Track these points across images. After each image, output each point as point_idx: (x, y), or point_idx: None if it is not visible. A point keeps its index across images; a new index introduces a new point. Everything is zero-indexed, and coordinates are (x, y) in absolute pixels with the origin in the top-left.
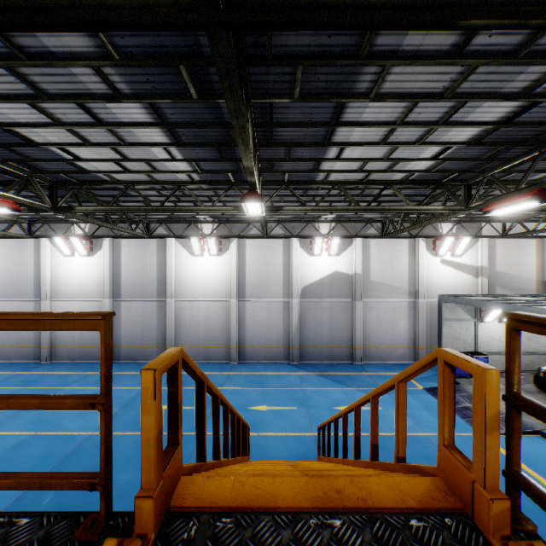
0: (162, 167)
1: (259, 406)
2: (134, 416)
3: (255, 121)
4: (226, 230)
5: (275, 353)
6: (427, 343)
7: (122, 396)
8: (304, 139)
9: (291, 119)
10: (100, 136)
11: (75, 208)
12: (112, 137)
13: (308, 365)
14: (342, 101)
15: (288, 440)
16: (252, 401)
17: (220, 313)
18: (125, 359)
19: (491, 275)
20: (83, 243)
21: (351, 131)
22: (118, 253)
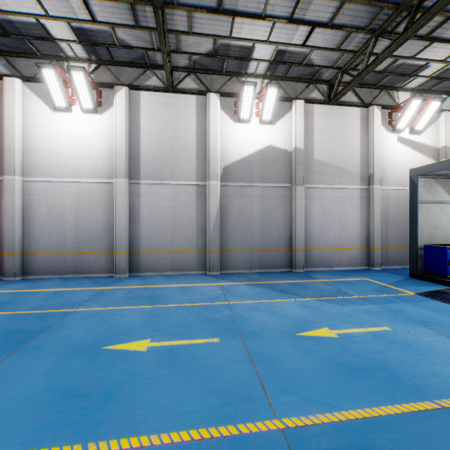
0: None
1: (133, 341)
2: None
3: None
4: (109, 76)
5: (184, 260)
6: (382, 243)
7: None
8: None
9: None
10: None
11: None
12: None
13: (232, 275)
14: None
15: None
16: (121, 331)
17: (100, 201)
18: None
19: None
20: None
21: None
22: None
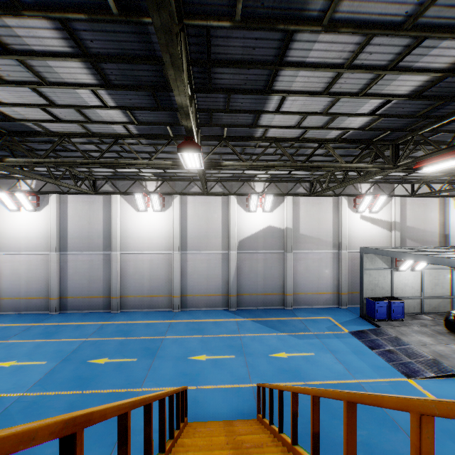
0: (96, 117)
1: (199, 356)
2: (71, 372)
3: (191, 57)
4: (169, 188)
5: (214, 301)
6: (349, 289)
7: (63, 349)
8: (244, 85)
9: (231, 55)
10: (13, 71)
11: (5, 160)
12: (28, 74)
13: (244, 311)
14: (290, 28)
15: (227, 394)
16: (192, 350)
17: (163, 265)
18: (72, 309)
19: (403, 230)
20: (28, 198)
21: (295, 76)
22: (64, 209)
